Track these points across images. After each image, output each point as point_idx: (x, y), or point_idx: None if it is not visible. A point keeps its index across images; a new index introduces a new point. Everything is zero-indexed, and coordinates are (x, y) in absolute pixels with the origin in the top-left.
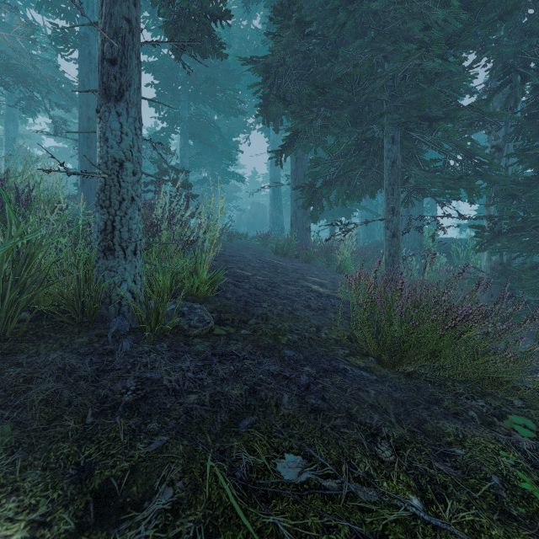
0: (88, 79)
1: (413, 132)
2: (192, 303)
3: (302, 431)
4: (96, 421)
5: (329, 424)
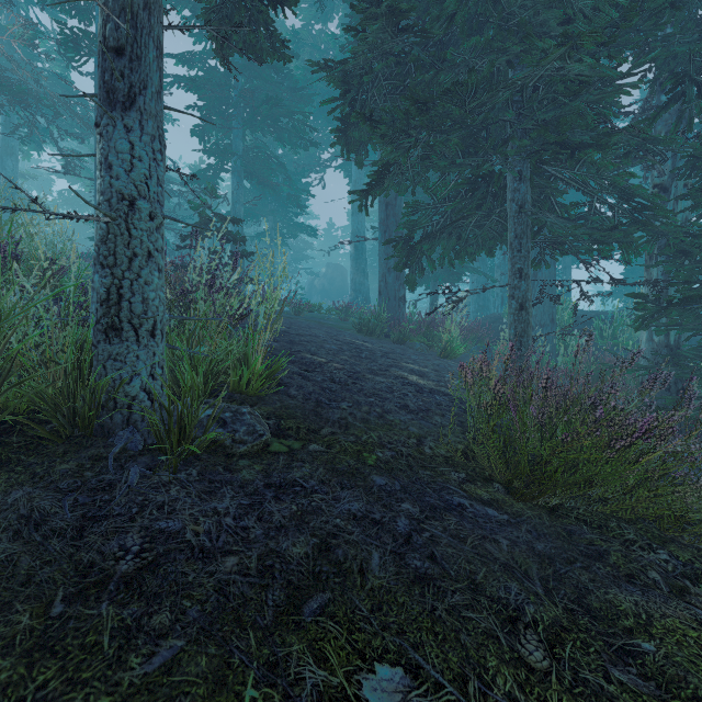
0: None
1: (547, 166)
2: (238, 406)
3: (402, 618)
4: (68, 612)
5: (444, 603)
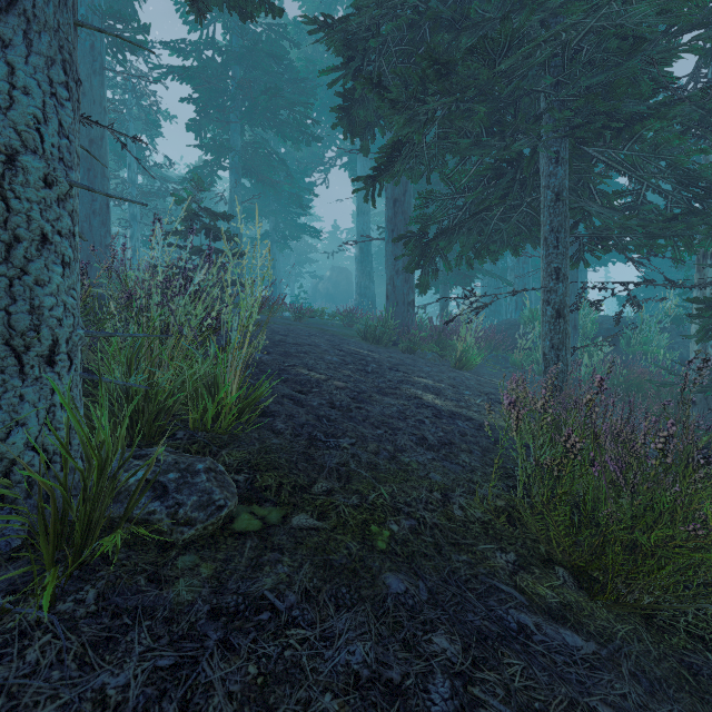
0: (91, 84)
1: (588, 146)
2: (192, 459)
3: None
4: None
5: None
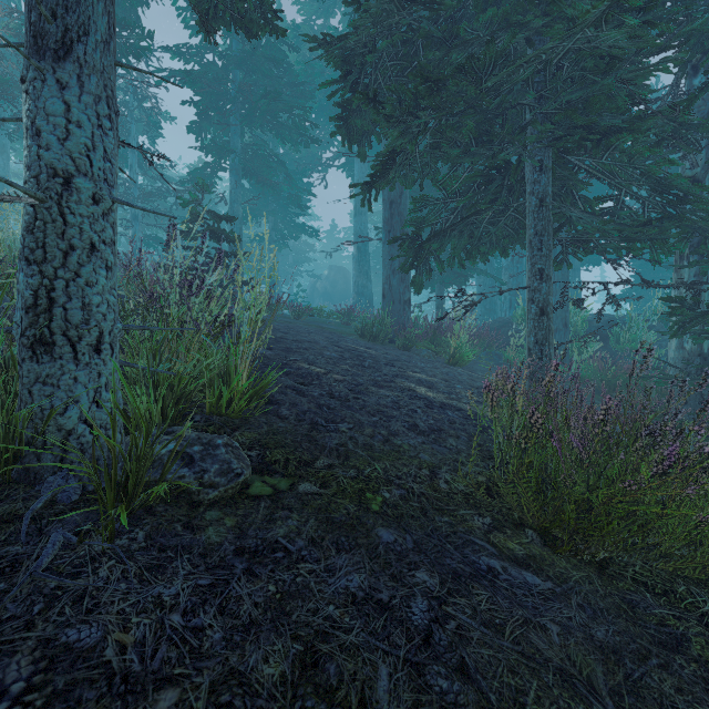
0: None
1: (570, 155)
2: (212, 436)
3: None
4: None
5: None
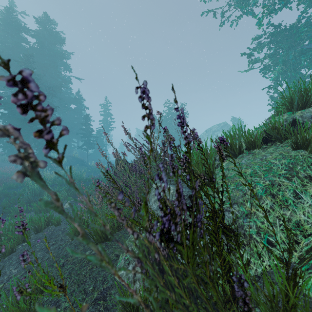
0: None
1: None
2: None
3: None
4: None
5: None
